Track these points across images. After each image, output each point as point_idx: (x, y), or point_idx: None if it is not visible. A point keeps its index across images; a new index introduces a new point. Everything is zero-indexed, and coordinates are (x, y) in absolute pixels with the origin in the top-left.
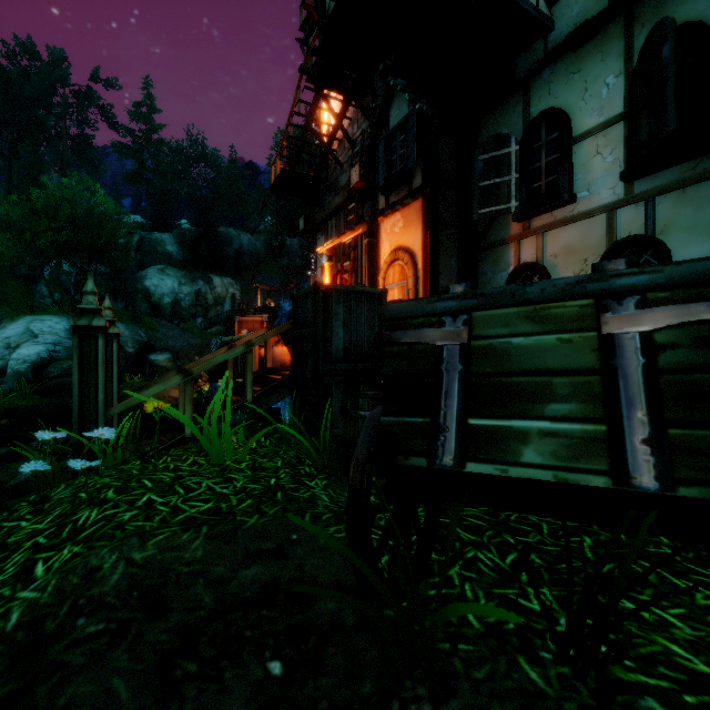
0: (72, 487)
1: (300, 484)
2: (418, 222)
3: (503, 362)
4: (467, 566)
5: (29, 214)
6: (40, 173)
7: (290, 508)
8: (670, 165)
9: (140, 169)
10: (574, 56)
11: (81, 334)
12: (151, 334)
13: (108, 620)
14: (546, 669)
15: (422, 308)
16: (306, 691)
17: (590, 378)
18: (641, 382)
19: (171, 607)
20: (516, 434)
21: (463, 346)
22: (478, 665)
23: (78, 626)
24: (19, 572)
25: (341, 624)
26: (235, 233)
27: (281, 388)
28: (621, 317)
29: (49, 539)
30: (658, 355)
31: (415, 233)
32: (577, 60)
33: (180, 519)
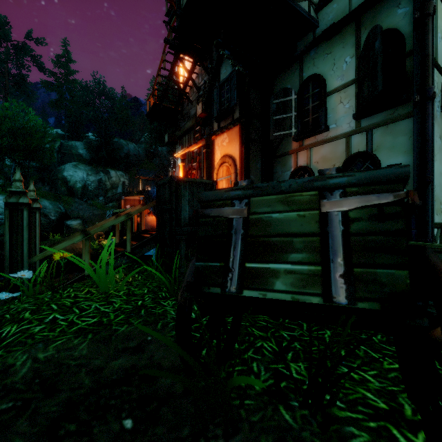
0: (1, 311)
1: (157, 304)
2: (237, 139)
3: (266, 228)
4: (256, 351)
5: None
6: None
7: (148, 320)
8: (380, 111)
9: (60, 98)
10: (327, 43)
11: (11, 208)
12: (67, 207)
13: (15, 400)
14: (295, 412)
15: (221, 195)
16: (147, 437)
17: (314, 238)
18: (341, 240)
19: (61, 388)
20: (272, 272)
21: (244, 219)
22: (255, 412)
23: None
24: None
25: (173, 392)
26: (125, 143)
27: (149, 243)
28: (332, 202)
29: None
30: (350, 225)
31: (235, 146)
32: (329, 46)
33: (74, 330)
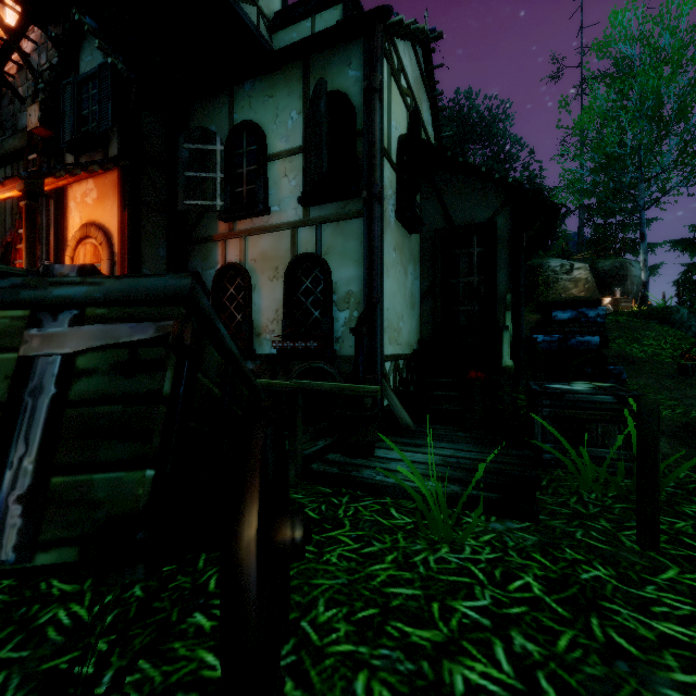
0: None
1: None
2: (115, 197)
3: None
4: (26, 640)
5: None
6: None
7: None
8: (330, 201)
9: None
10: (269, 80)
11: None
12: None
13: None
14: None
15: None
16: None
17: None
18: (44, 418)
19: None
20: None
21: None
22: None
23: None
24: None
25: None
26: None
27: None
28: (46, 336)
29: None
30: (73, 383)
31: (112, 209)
32: (271, 86)
33: None
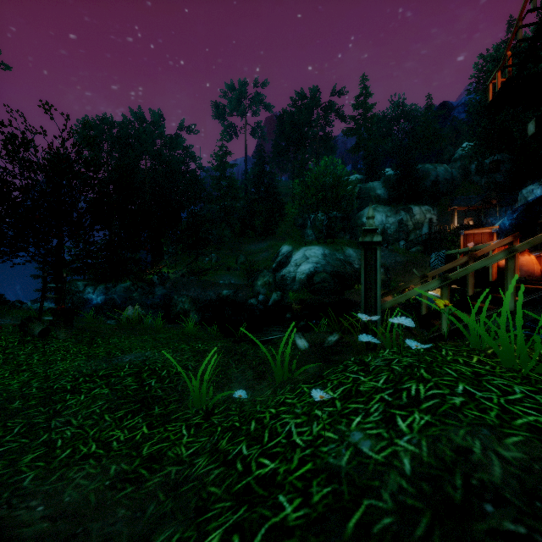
0: (380, 358)
1: None
2: None
3: None
4: None
5: (304, 188)
6: (306, 164)
7: None
8: None
9: (359, 141)
10: None
11: (365, 248)
12: None
13: (525, 525)
14: None
15: None
16: None
17: None
18: None
19: None
20: None
21: None
22: None
23: (488, 511)
24: (384, 420)
25: None
26: (431, 167)
27: None
28: None
29: (392, 399)
30: None
31: None
32: None
33: (521, 424)
